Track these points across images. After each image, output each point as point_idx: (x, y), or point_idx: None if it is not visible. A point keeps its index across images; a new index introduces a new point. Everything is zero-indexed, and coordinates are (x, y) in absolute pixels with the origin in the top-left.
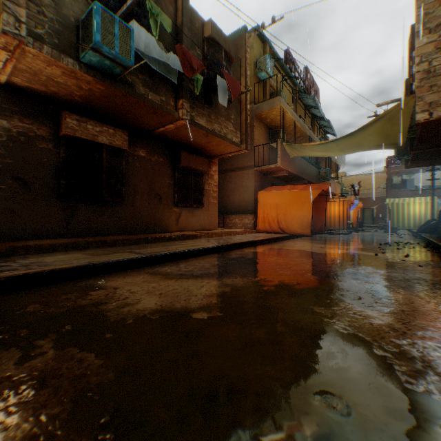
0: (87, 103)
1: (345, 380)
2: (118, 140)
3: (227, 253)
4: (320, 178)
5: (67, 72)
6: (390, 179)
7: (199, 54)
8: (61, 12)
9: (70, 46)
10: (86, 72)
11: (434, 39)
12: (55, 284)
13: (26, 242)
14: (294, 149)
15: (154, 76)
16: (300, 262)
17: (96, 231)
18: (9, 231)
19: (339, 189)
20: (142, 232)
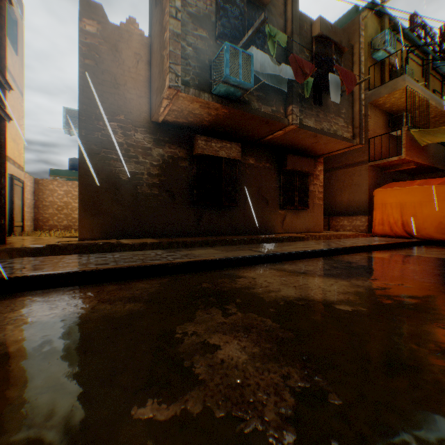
0: (211, 125)
1: None
2: (234, 152)
3: (342, 257)
4: None
5: (202, 105)
6: None
7: (307, 56)
8: (199, 58)
9: (205, 83)
10: (216, 101)
11: None
12: (206, 271)
13: (174, 239)
14: (426, 135)
15: (266, 89)
16: (444, 271)
17: (216, 231)
18: (163, 231)
19: None
20: (252, 233)
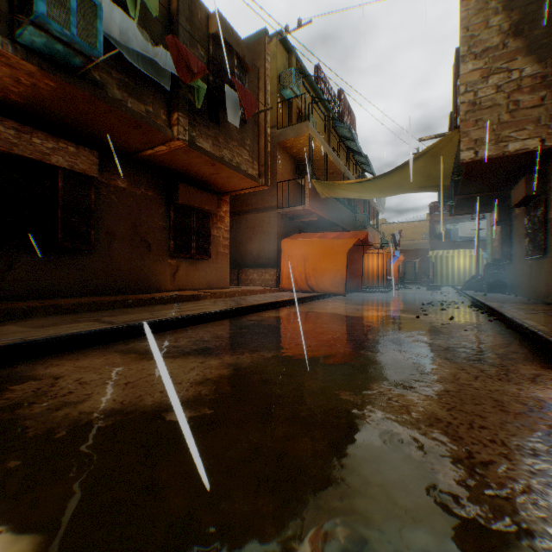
0: (32, 106)
1: (373, 510)
2: (84, 162)
3: (237, 320)
4: (357, 225)
5: None
6: (434, 228)
7: (202, 56)
8: None
9: None
10: (26, 58)
11: (480, 66)
12: None
13: None
14: (326, 188)
15: (136, 76)
16: (329, 329)
17: (49, 291)
18: None
19: (378, 238)
20: (123, 292)
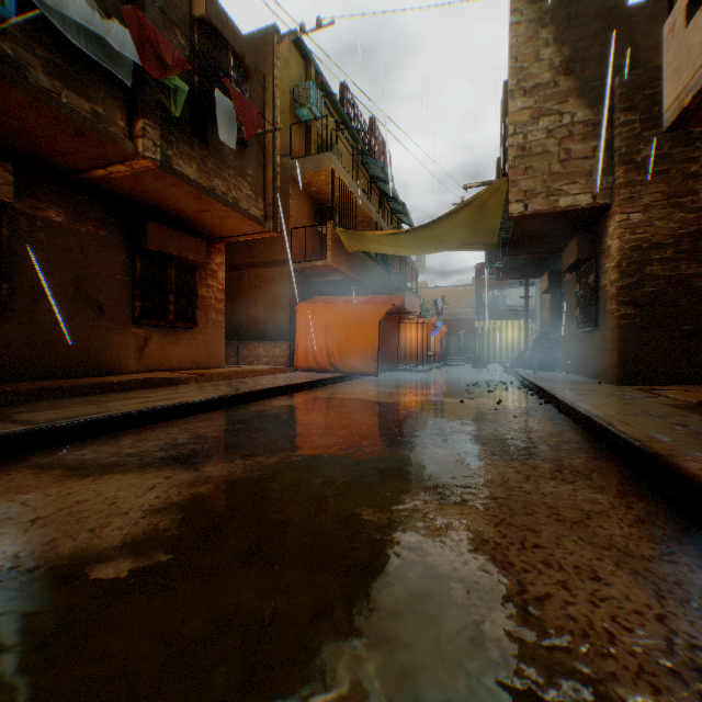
0: None
1: (396, 698)
2: None
3: (231, 411)
4: (392, 288)
5: None
6: (480, 295)
7: (183, 45)
8: None
9: None
10: None
11: (531, 105)
12: None
13: None
14: (353, 240)
15: (76, 59)
16: (354, 420)
17: None
18: None
19: (418, 305)
20: (58, 375)
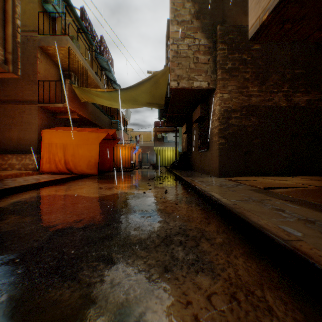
0: None
1: None
2: None
3: None
4: (112, 127)
5: None
6: (156, 135)
7: None
8: None
9: None
10: None
11: (181, 30)
12: None
13: None
14: (84, 94)
15: None
16: (45, 223)
17: None
18: None
19: (127, 138)
20: None
